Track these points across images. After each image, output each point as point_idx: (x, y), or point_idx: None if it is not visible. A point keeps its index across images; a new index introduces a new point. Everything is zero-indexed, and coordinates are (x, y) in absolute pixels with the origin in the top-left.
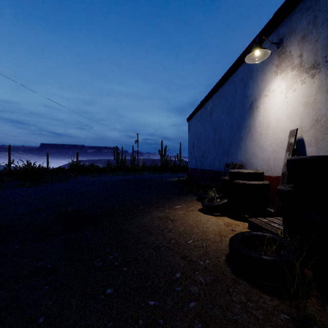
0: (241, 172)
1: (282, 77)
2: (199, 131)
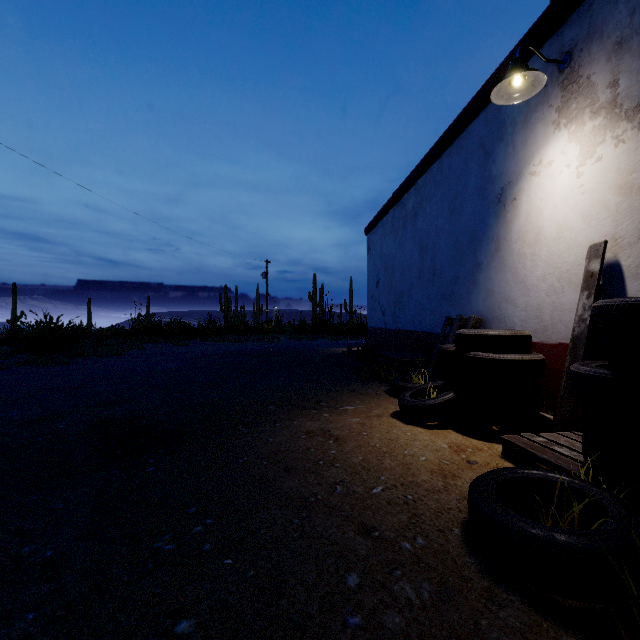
0: (483, 336)
1: (571, 133)
2: (390, 253)
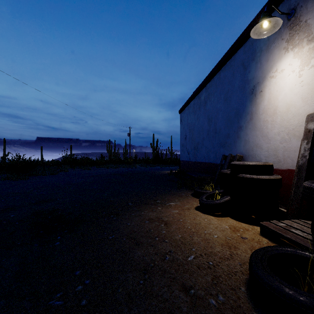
0: (247, 165)
1: (295, 53)
2: (192, 122)
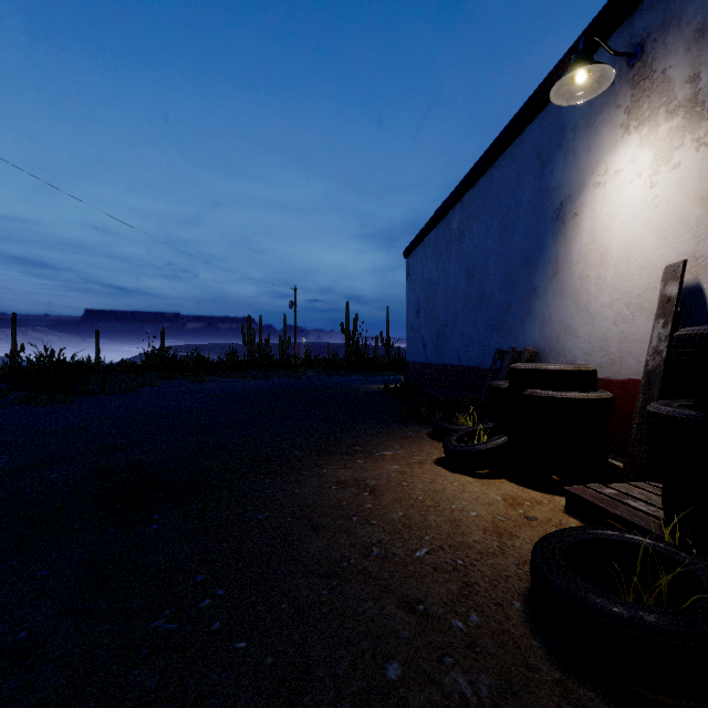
0: (541, 371)
1: (643, 137)
2: (432, 278)
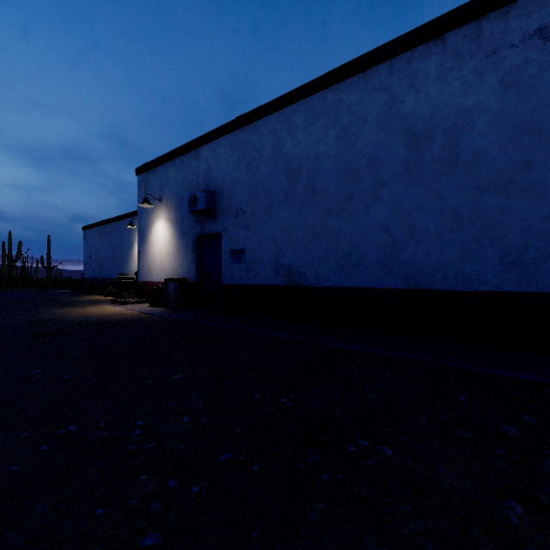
0: (123, 277)
1: None
2: (98, 245)
